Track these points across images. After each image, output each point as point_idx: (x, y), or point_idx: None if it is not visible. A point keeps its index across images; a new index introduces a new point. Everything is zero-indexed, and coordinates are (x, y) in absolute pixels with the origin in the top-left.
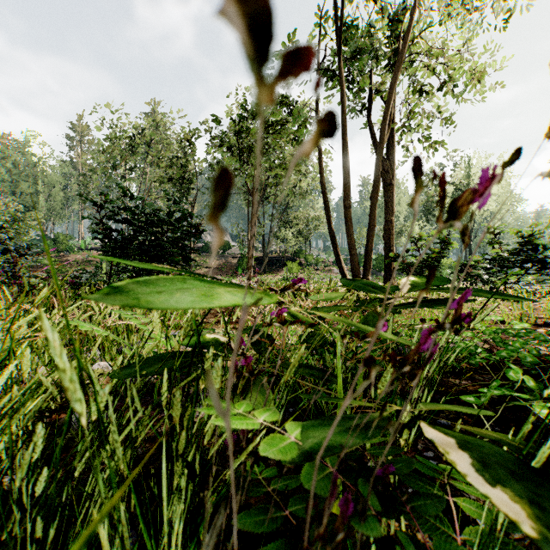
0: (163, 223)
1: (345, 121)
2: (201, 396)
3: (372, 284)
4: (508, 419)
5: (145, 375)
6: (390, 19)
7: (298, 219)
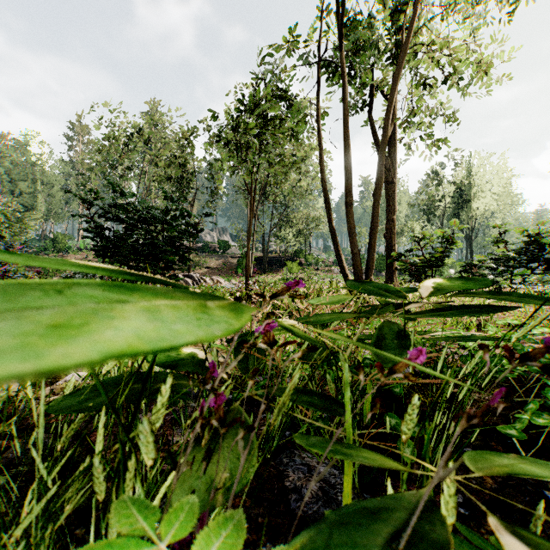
0: (158, 222)
1: (346, 114)
2: (181, 418)
3: (386, 286)
4: (545, 448)
5: (88, 410)
6: (392, 14)
7: (298, 219)
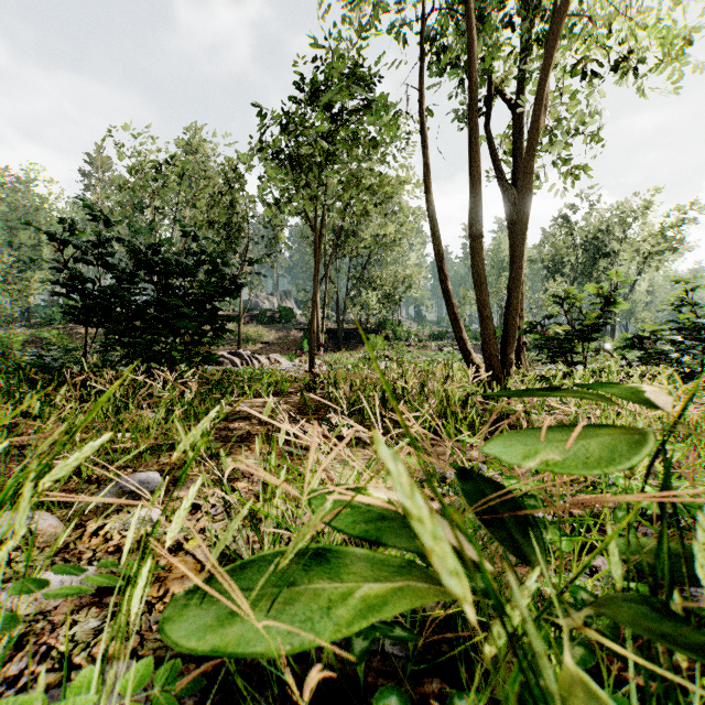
0: (178, 272)
1: (471, 87)
2: None
3: None
4: None
5: None
6: None
7: (384, 279)
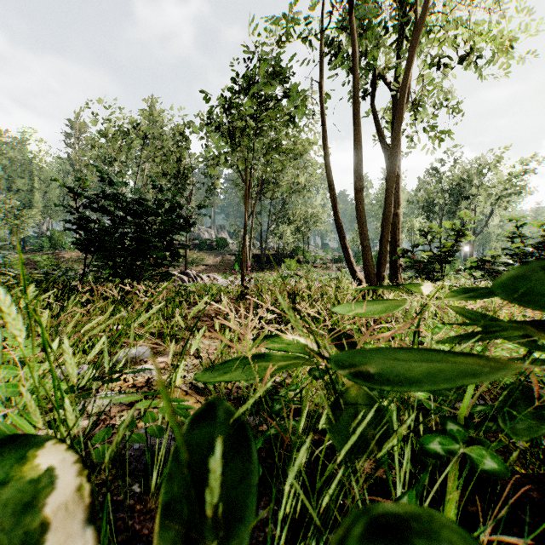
0: (146, 213)
1: (355, 86)
2: None
3: None
4: None
5: None
6: None
7: (296, 216)
